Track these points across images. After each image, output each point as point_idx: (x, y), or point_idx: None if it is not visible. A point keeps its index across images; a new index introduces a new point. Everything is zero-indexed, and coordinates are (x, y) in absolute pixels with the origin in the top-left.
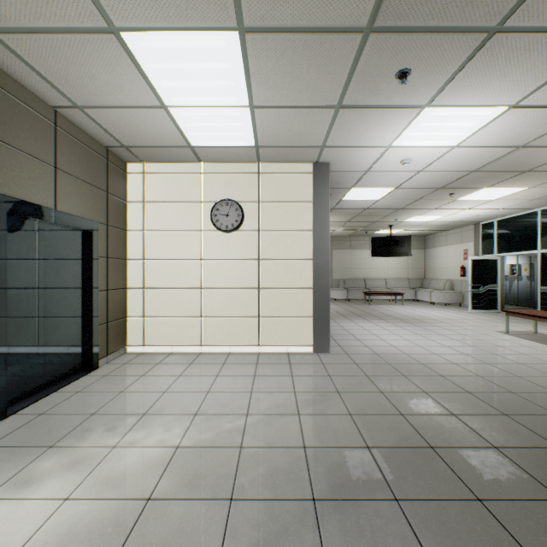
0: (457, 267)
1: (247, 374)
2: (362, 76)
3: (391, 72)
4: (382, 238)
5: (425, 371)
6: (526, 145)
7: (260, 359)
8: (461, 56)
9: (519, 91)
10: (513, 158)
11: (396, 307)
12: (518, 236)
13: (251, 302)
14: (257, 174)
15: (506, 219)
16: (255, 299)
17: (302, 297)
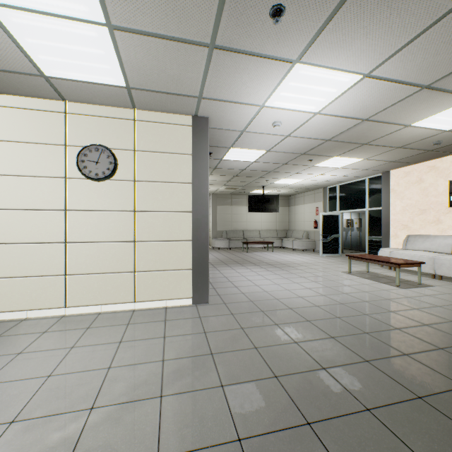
0: (312, 221)
1: (112, 341)
2: (235, 5)
3: (265, 5)
4: (257, 197)
5: (294, 316)
6: (369, 119)
7: (133, 318)
8: (334, 0)
9: (374, 58)
10: (358, 130)
11: (267, 253)
12: (353, 197)
13: (126, 256)
14: (133, 121)
15: (345, 184)
16: (131, 253)
17: (181, 250)
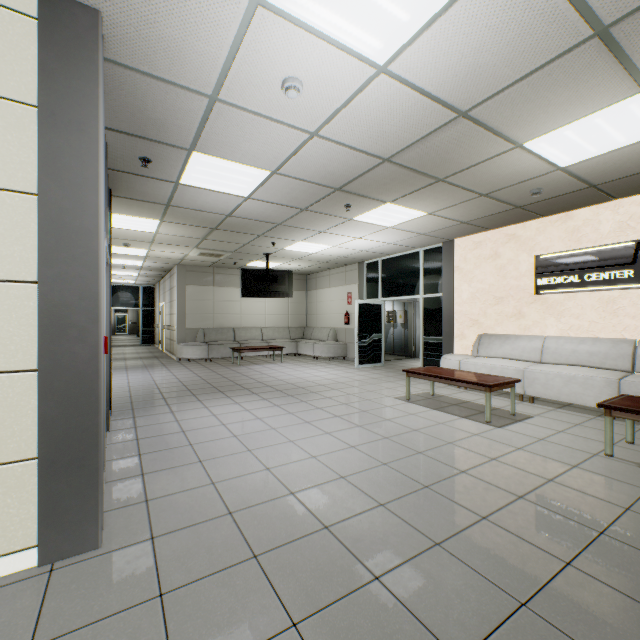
0: (342, 314)
1: None
2: None
3: None
4: (256, 271)
5: (339, 566)
6: (469, 113)
7: None
8: None
9: None
10: (441, 143)
11: (274, 367)
12: (402, 278)
13: None
14: None
15: (391, 258)
16: None
17: None
